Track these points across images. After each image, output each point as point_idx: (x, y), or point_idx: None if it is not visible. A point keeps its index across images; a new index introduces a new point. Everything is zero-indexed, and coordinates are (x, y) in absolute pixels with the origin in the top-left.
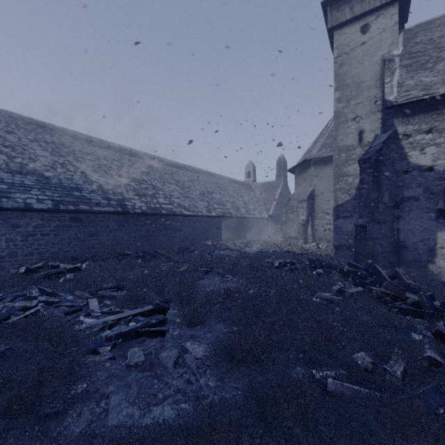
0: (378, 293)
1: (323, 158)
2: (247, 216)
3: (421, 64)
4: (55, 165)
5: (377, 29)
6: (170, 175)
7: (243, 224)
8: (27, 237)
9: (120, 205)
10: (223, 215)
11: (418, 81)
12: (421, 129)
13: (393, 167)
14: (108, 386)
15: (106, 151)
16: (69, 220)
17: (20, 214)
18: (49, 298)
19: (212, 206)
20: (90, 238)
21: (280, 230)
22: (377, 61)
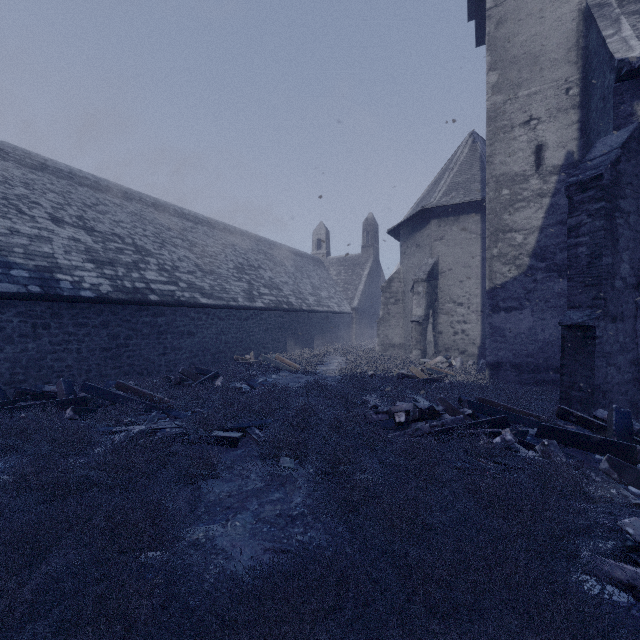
0: None
1: (453, 207)
2: (319, 309)
3: None
4: None
5: None
6: (179, 232)
7: (312, 322)
8: None
9: (39, 280)
10: (277, 306)
11: None
12: None
13: (637, 201)
14: None
15: (35, 174)
16: None
17: None
18: None
19: (257, 291)
20: None
21: (369, 332)
22: (570, 13)
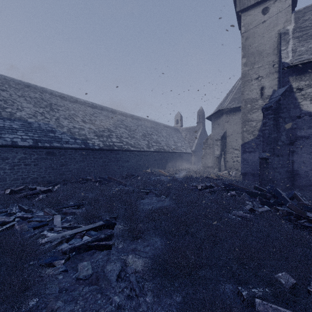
0: (284, 213)
1: (232, 108)
2: (176, 151)
3: (310, 35)
4: (36, 114)
5: (275, 11)
6: (121, 122)
7: (173, 157)
8: (13, 166)
9: (84, 143)
10: (159, 150)
11: (308, 48)
12: (311, 84)
13: (289, 113)
14: (56, 301)
15: (75, 104)
16: (45, 154)
17: (8, 149)
18: (24, 214)
19: (151, 144)
20: (61, 167)
21: (200, 161)
22: (274, 35)
